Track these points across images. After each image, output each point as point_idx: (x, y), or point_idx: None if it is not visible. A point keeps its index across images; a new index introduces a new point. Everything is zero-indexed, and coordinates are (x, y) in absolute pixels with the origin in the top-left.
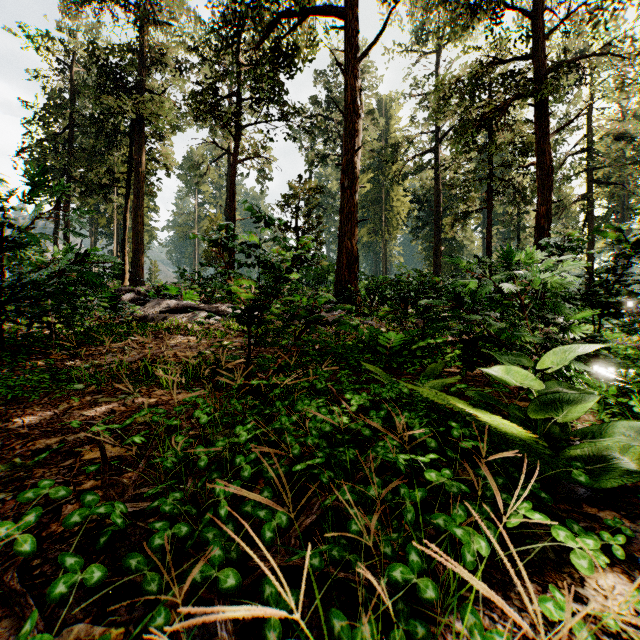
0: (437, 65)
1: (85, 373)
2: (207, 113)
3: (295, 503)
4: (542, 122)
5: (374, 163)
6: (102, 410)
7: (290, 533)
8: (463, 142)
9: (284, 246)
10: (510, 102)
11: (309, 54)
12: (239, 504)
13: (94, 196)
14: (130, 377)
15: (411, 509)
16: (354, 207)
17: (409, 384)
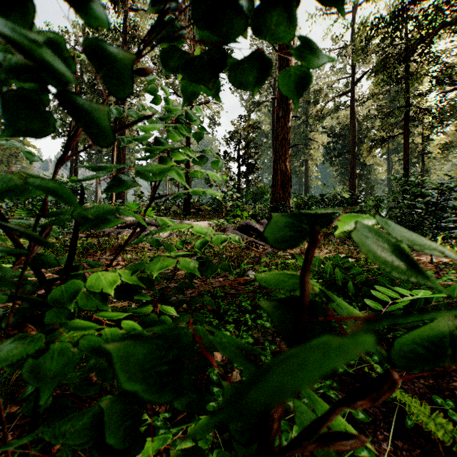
0: (353, 22)
1: None
2: None
3: None
4: None
5: None
6: None
7: None
8: (388, 71)
9: None
10: (438, 27)
11: None
12: None
13: None
14: None
15: None
16: (287, 134)
17: None
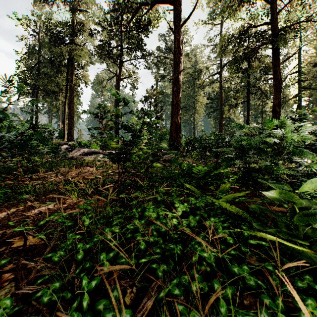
0: (221, 29)
1: (30, 189)
2: (105, 55)
3: (141, 283)
4: (276, 56)
5: (189, 80)
6: (34, 212)
7: (135, 314)
8: (235, 67)
9: (139, 117)
10: (259, 46)
11: (156, 24)
12: (104, 284)
13: (50, 97)
14: (55, 191)
15: (224, 304)
16: (179, 101)
17: (213, 199)
